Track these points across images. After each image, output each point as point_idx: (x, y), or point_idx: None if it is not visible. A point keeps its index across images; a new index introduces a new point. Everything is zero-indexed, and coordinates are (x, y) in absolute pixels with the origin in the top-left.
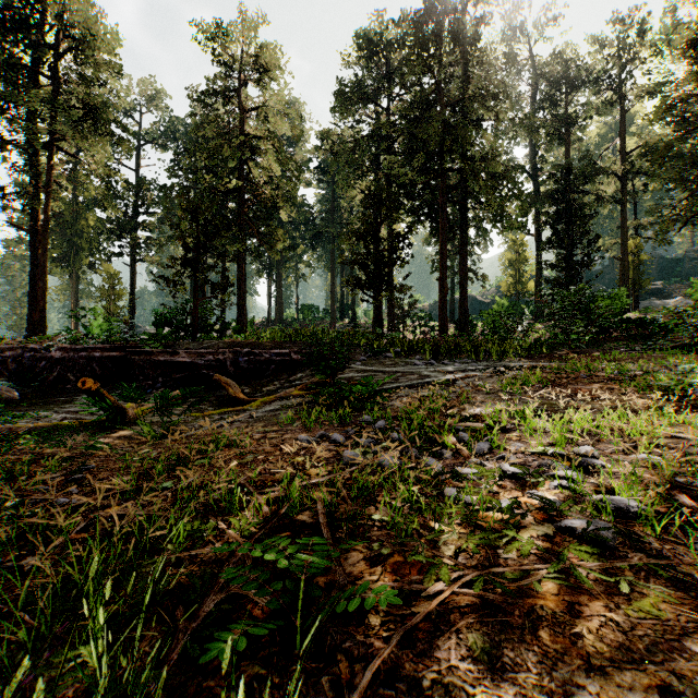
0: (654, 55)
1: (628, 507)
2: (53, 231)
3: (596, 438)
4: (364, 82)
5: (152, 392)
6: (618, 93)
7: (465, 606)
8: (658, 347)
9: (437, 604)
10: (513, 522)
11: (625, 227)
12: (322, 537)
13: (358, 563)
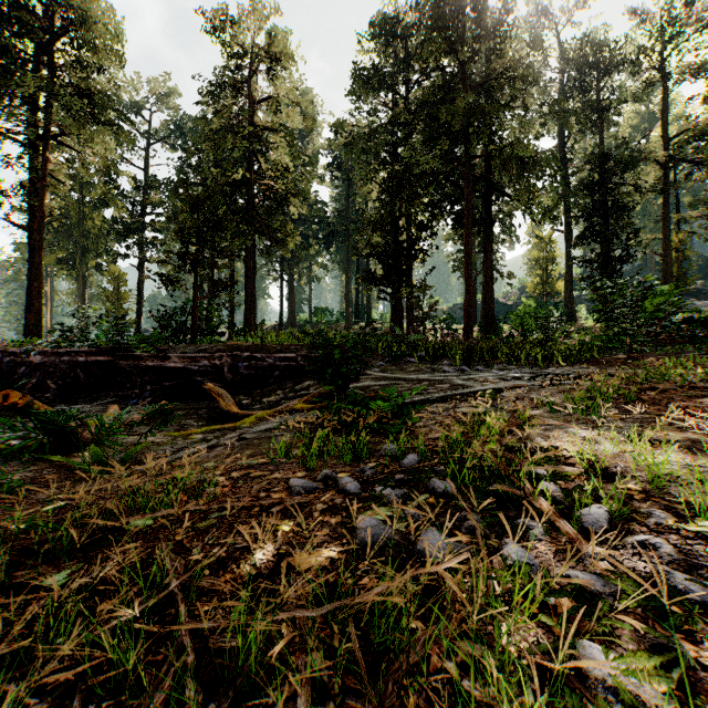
0: (701, 29)
1: None
2: (60, 232)
3: None
4: (381, 67)
5: (138, 402)
6: (660, 73)
7: None
8: None
9: None
10: None
11: (667, 220)
12: None
13: None
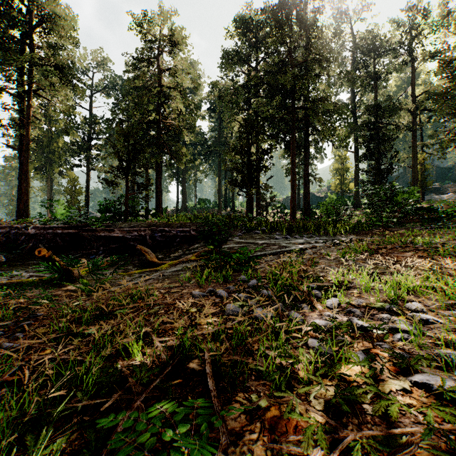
0: (435, 30)
1: None
2: (36, 150)
3: (419, 296)
4: (240, 50)
5: (95, 257)
6: (411, 56)
7: None
8: (444, 226)
9: None
10: (371, 375)
11: (415, 146)
12: (208, 385)
13: (239, 417)
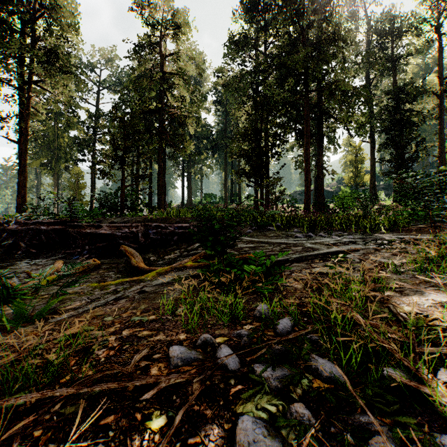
0: None
1: None
2: (42, 146)
3: None
4: (248, 34)
5: (78, 258)
6: (437, 33)
7: None
8: None
9: None
10: None
11: (442, 133)
12: None
13: None
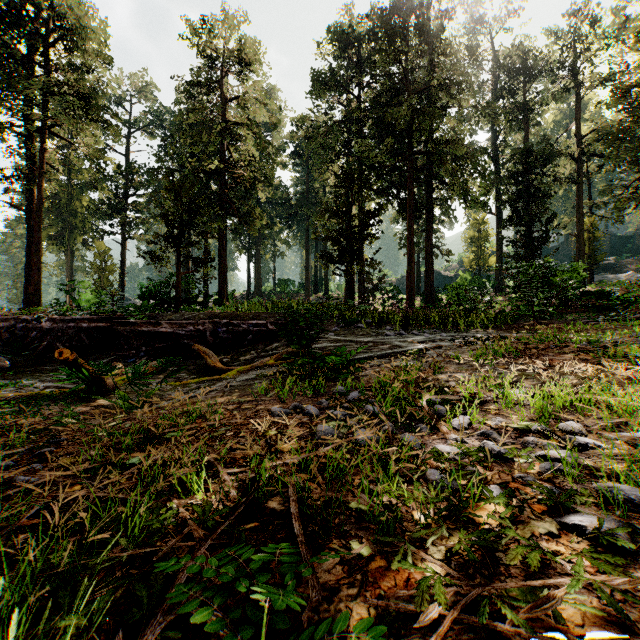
0: (609, 44)
1: (639, 499)
2: (50, 211)
3: (579, 413)
4: (337, 71)
5: (135, 360)
6: (575, 80)
7: (467, 639)
8: (619, 318)
9: (432, 634)
10: (508, 516)
11: (581, 206)
12: (293, 529)
13: (334, 568)
